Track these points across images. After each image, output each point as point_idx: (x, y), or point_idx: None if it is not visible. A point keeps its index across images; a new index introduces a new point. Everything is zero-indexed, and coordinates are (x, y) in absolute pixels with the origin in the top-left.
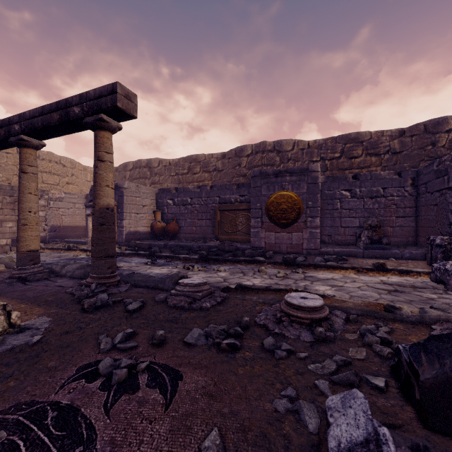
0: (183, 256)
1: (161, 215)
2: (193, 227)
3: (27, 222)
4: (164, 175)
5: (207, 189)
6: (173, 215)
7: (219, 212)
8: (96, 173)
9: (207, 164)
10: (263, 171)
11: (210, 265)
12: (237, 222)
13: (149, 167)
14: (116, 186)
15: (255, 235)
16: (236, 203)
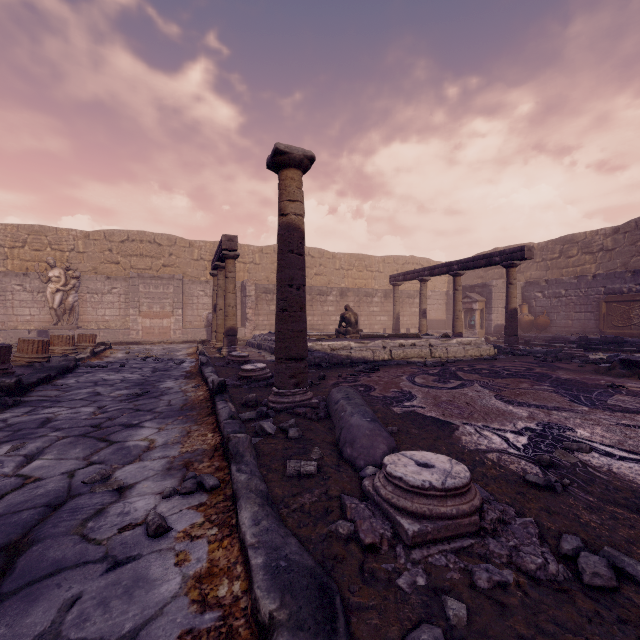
0: (559, 345)
1: (527, 309)
2: (568, 321)
3: (458, 317)
4: (525, 263)
5: (587, 279)
6: (542, 308)
7: (604, 304)
8: (508, 291)
9: (588, 244)
10: None
11: (588, 352)
12: (631, 314)
13: None
14: (484, 284)
15: None
16: (630, 293)
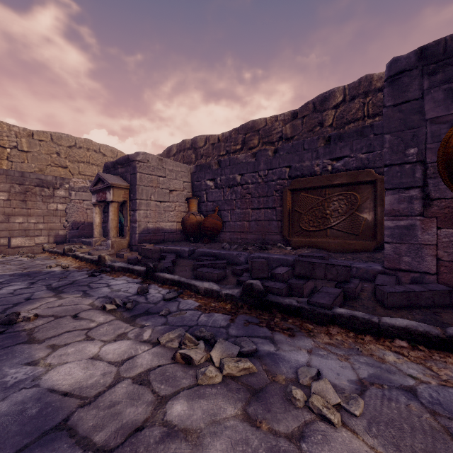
0: (206, 285)
1: (198, 205)
2: (245, 222)
3: None
4: (211, 156)
5: (267, 156)
6: (214, 204)
7: (289, 193)
8: None
9: (268, 131)
10: (430, 50)
11: (271, 332)
12: (327, 210)
13: (194, 148)
14: (127, 159)
15: (399, 237)
16: (325, 173)
